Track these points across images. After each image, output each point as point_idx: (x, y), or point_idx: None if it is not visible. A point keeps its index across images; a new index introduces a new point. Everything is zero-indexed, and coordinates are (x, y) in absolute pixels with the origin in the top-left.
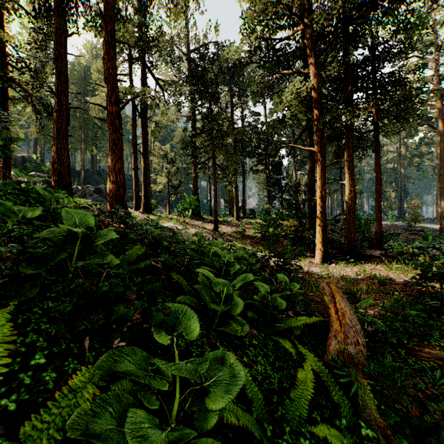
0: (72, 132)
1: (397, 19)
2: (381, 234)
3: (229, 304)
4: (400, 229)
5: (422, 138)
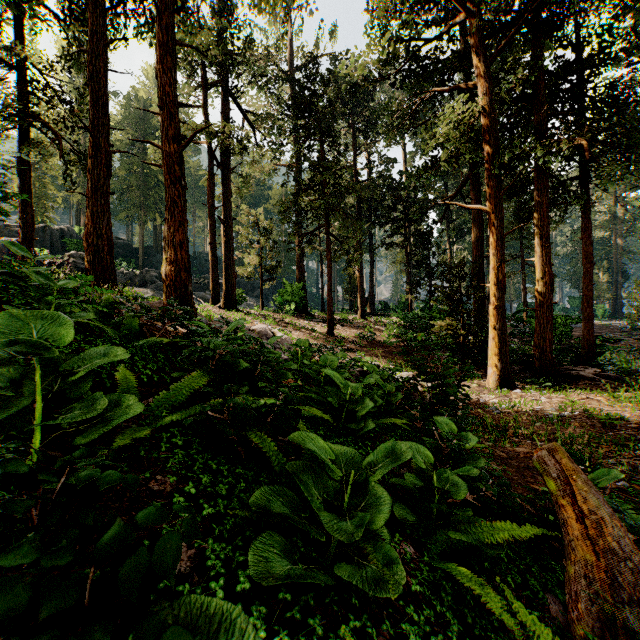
0: (127, 194)
1: None
2: (592, 342)
3: (362, 502)
4: (617, 332)
5: None
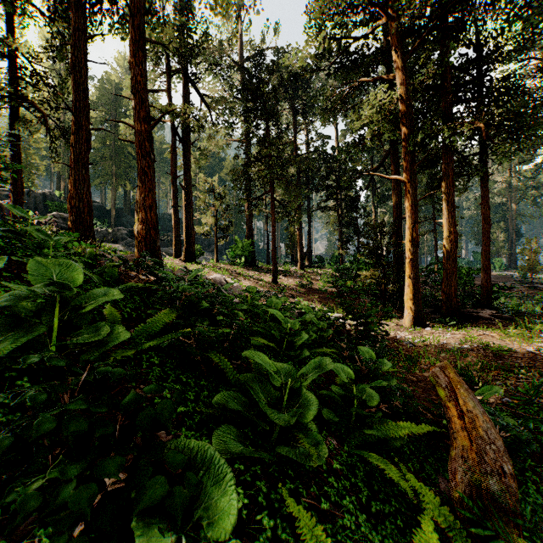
0: (101, 164)
1: (513, 6)
2: (489, 289)
3: (296, 404)
4: (512, 281)
5: (539, 164)
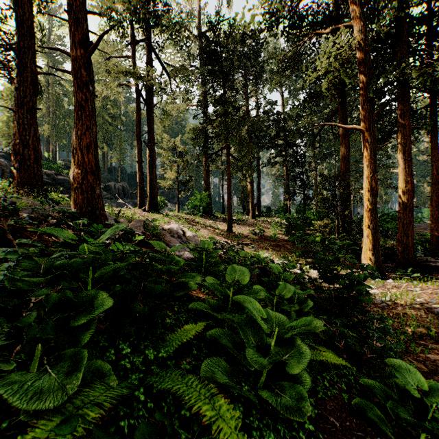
0: None
1: None
2: (438, 237)
3: None
4: None
5: None
